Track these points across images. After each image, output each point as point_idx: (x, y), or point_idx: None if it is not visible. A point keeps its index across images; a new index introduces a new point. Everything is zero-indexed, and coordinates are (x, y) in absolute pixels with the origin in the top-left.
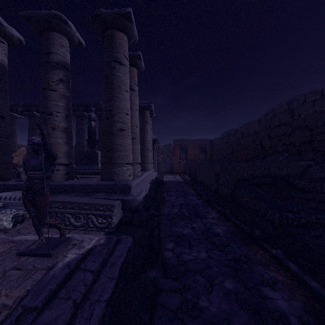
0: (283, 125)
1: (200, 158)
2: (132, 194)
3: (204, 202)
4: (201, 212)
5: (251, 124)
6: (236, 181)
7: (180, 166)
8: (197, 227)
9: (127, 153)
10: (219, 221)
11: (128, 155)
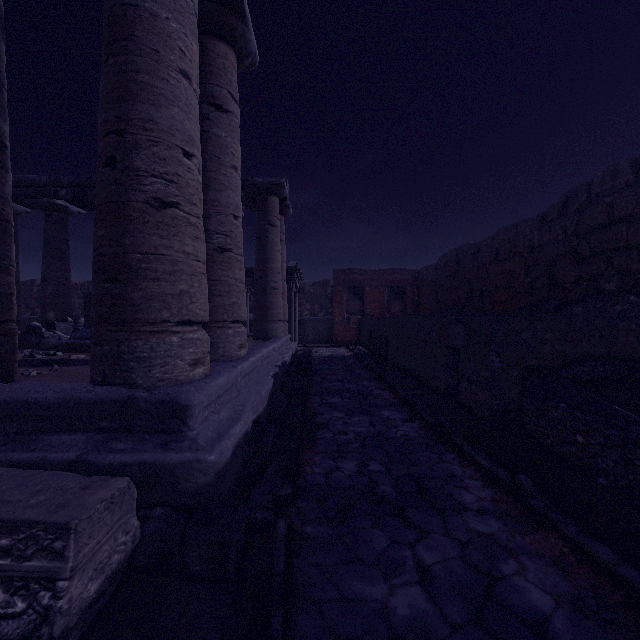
0: (620, 224)
1: (392, 310)
2: (193, 437)
3: (427, 433)
4: (430, 477)
5: (519, 228)
6: (522, 373)
7: (349, 328)
8: (441, 572)
9: (185, 287)
10: (506, 525)
11: (190, 292)
